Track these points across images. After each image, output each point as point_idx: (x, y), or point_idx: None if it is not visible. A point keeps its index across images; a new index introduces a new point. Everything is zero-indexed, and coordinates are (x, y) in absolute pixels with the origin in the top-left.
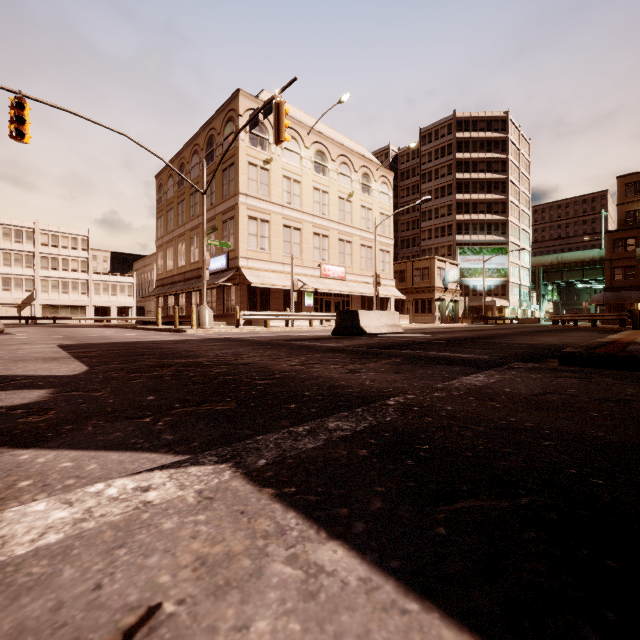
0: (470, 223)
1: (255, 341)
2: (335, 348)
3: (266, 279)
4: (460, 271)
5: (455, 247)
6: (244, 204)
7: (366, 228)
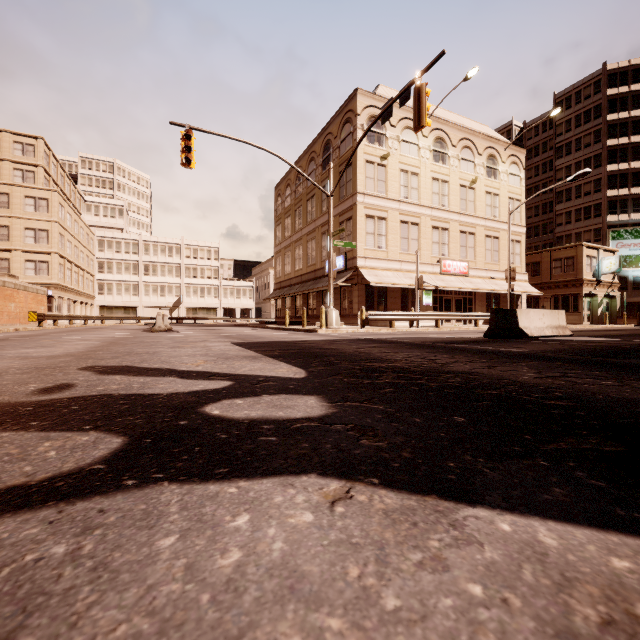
0: (629, 199)
1: (409, 343)
2: (532, 354)
3: (384, 278)
4: (620, 259)
5: (606, 230)
6: (361, 203)
7: (492, 216)
